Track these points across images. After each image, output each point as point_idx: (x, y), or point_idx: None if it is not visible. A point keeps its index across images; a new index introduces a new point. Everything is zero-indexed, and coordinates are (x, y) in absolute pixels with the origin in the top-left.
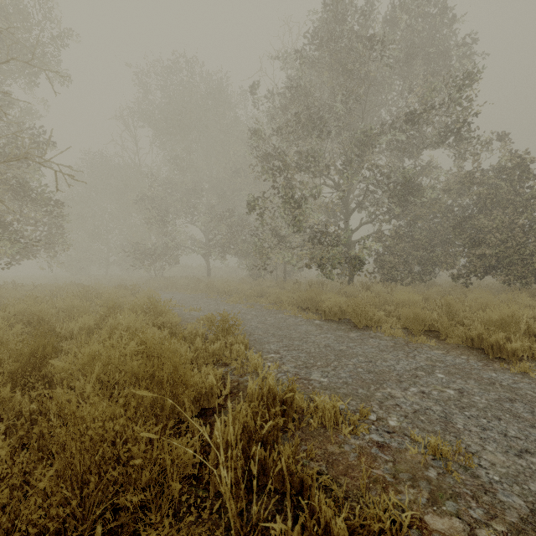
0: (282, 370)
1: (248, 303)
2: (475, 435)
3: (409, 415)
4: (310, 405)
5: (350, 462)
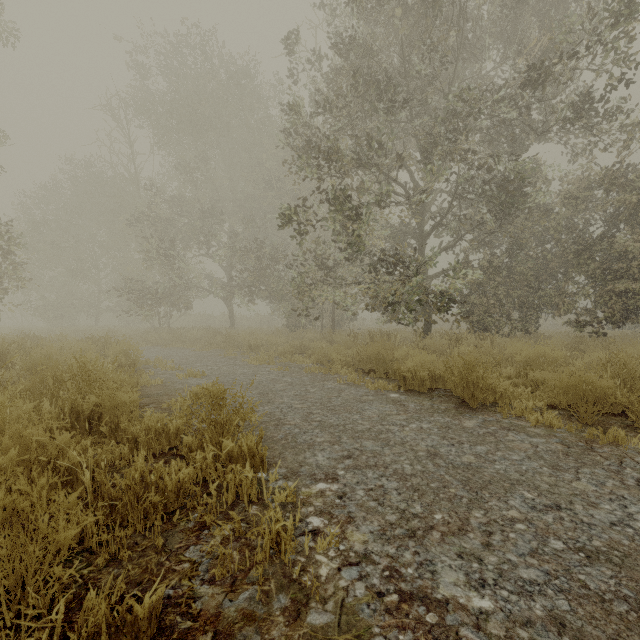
0: (351, 551)
1: (281, 363)
2: None
3: None
4: None
5: None
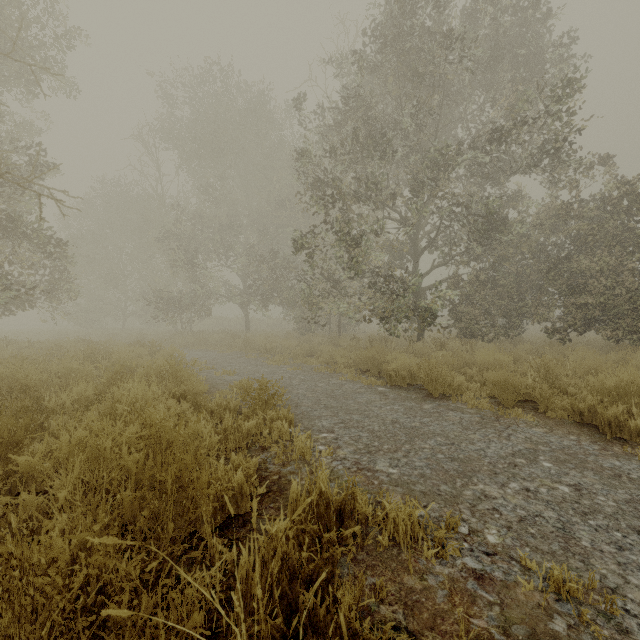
0: (338, 457)
1: (294, 364)
2: (610, 559)
3: (513, 526)
4: (377, 512)
5: (438, 606)
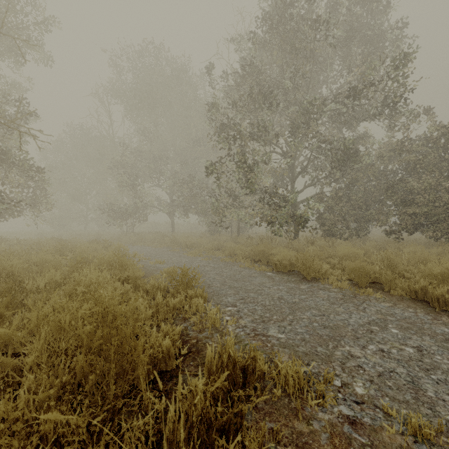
0: (240, 325)
1: (206, 256)
2: None
3: (374, 380)
4: (271, 369)
5: (322, 447)
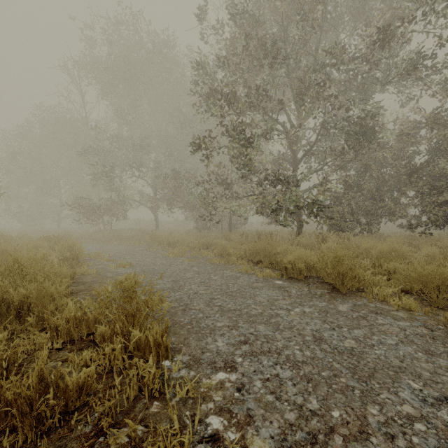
0: None
1: (191, 256)
2: None
3: None
4: None
5: None
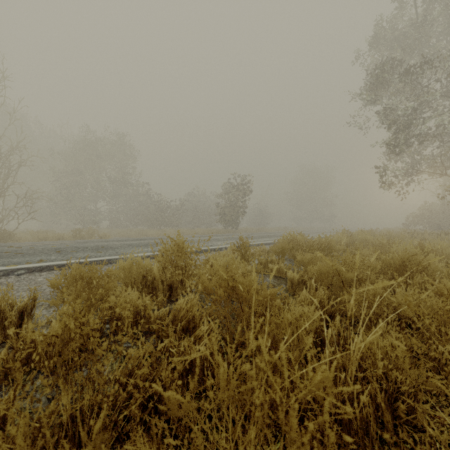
0: None
1: None
2: None
3: None
4: None
5: None
